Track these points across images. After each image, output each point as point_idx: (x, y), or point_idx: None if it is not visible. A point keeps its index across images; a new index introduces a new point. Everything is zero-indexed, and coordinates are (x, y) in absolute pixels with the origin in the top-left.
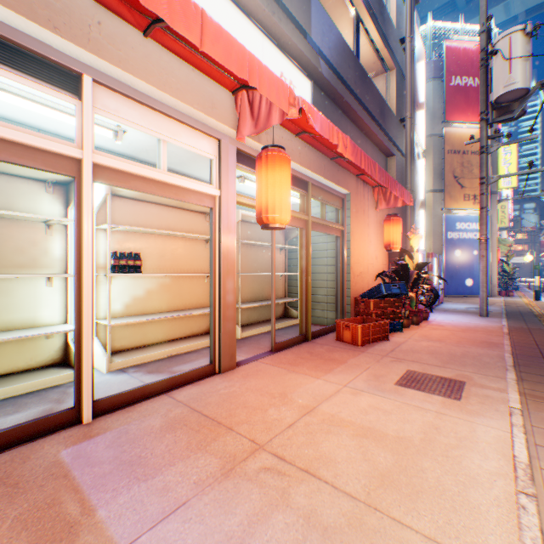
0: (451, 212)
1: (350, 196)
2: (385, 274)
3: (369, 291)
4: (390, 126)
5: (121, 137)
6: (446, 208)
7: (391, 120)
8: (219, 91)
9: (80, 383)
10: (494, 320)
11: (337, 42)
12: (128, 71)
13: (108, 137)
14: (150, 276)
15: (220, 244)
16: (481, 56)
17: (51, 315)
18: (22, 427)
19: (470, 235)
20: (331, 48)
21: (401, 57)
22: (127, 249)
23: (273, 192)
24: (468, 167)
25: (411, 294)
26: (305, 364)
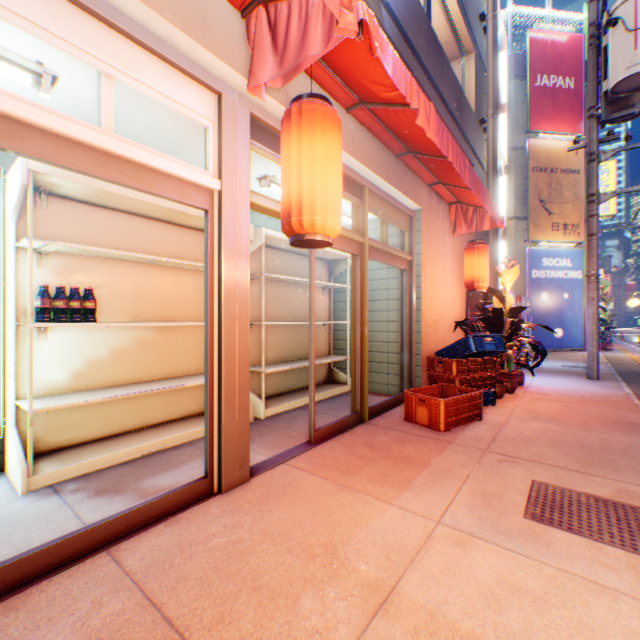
0: (537, 244)
1: (421, 214)
2: (465, 322)
3: (449, 348)
4: (468, 126)
5: (49, 85)
6: (530, 240)
7: (469, 118)
8: (217, 3)
9: None
10: (610, 384)
11: None
12: None
13: (31, 91)
14: (120, 327)
15: (221, 272)
16: (590, 32)
17: None
18: None
19: (559, 274)
20: None
21: (480, 39)
22: (78, 283)
23: (311, 176)
24: (557, 188)
25: (507, 351)
26: (364, 469)
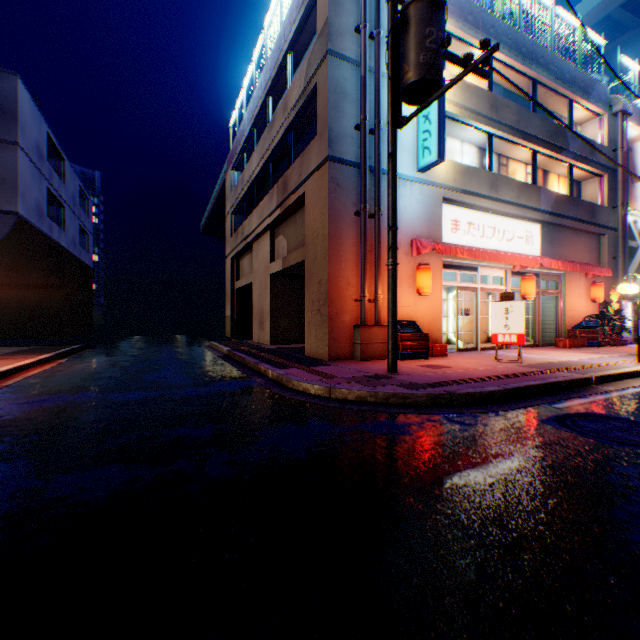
0: None
1: (564, 274)
2: (592, 317)
3: (575, 325)
4: (600, 217)
5: None
6: None
7: (601, 212)
8: None
9: (476, 342)
10: None
11: (554, 199)
12: (487, 263)
13: None
14: (466, 317)
15: None
16: None
17: (443, 329)
18: (469, 348)
19: None
20: (551, 205)
21: (614, 160)
22: (460, 307)
23: (528, 289)
24: None
25: (605, 327)
26: (538, 349)
